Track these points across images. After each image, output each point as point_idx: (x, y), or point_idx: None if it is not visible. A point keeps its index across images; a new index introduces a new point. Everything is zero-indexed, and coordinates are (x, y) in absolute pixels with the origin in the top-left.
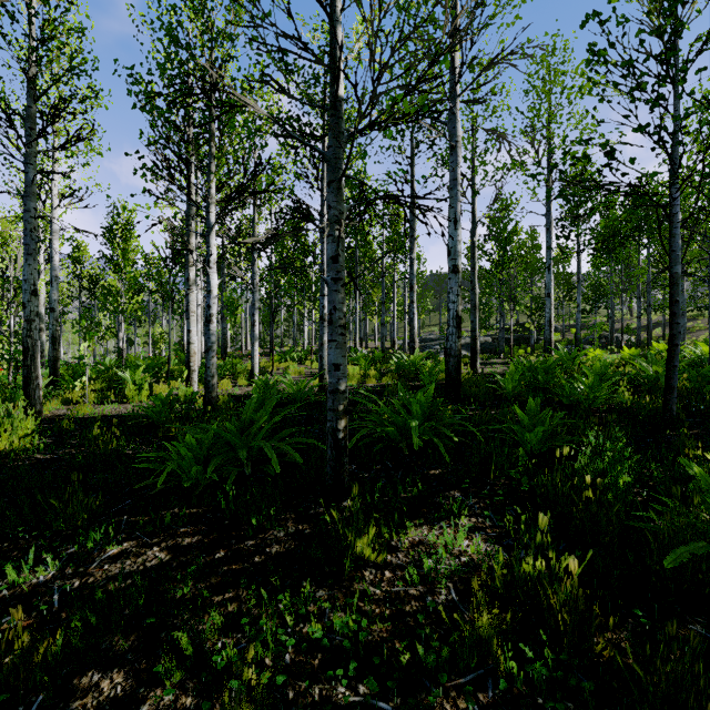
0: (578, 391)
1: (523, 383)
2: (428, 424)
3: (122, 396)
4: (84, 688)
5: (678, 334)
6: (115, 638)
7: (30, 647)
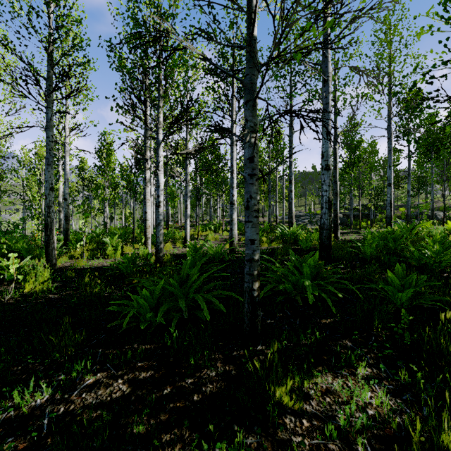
0: (425, 256)
1: (378, 249)
2: (316, 282)
3: (105, 254)
4: None
5: None
6: None
7: None
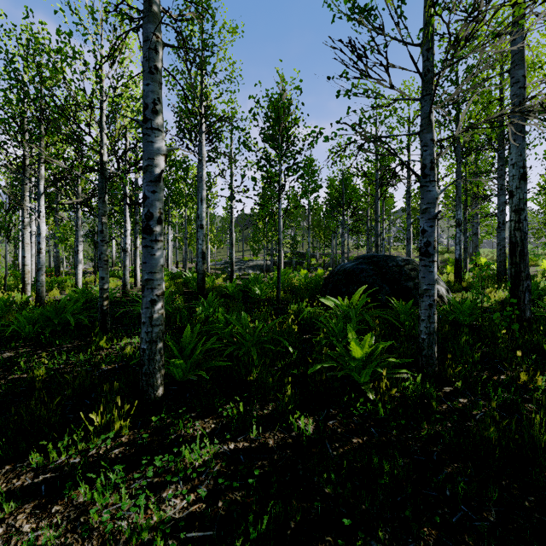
0: (257, 290)
1: (237, 287)
2: None
3: None
4: None
5: (280, 264)
6: None
7: None
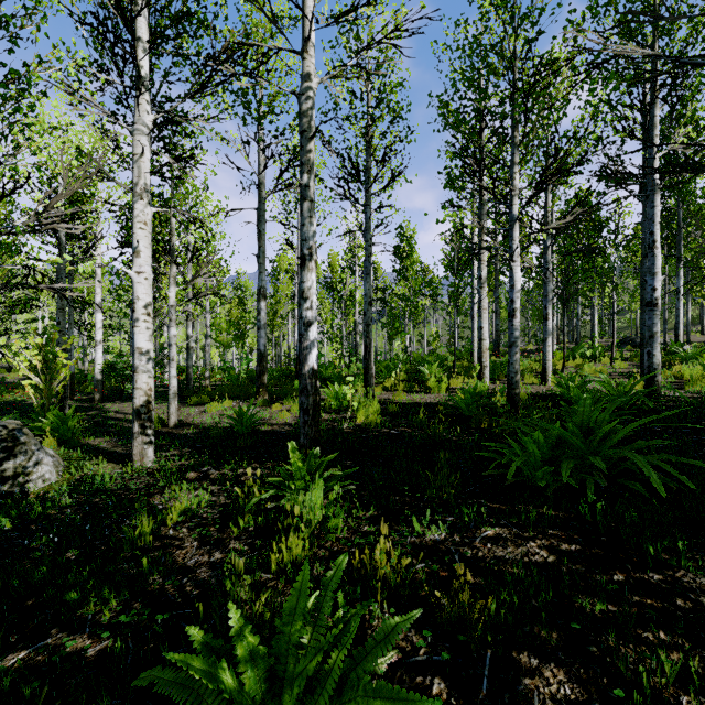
0: None
1: None
2: None
3: (425, 387)
4: (527, 666)
5: None
6: (534, 626)
7: (470, 601)
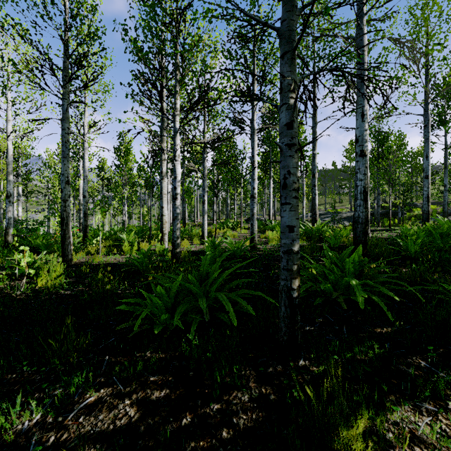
0: None
1: (425, 245)
2: (362, 281)
3: (121, 250)
4: None
5: None
6: None
7: None
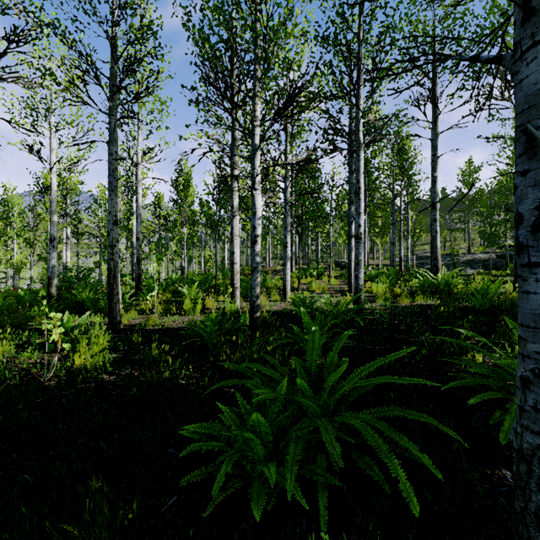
0: None
1: None
2: None
3: (181, 309)
4: None
5: None
6: None
7: None
